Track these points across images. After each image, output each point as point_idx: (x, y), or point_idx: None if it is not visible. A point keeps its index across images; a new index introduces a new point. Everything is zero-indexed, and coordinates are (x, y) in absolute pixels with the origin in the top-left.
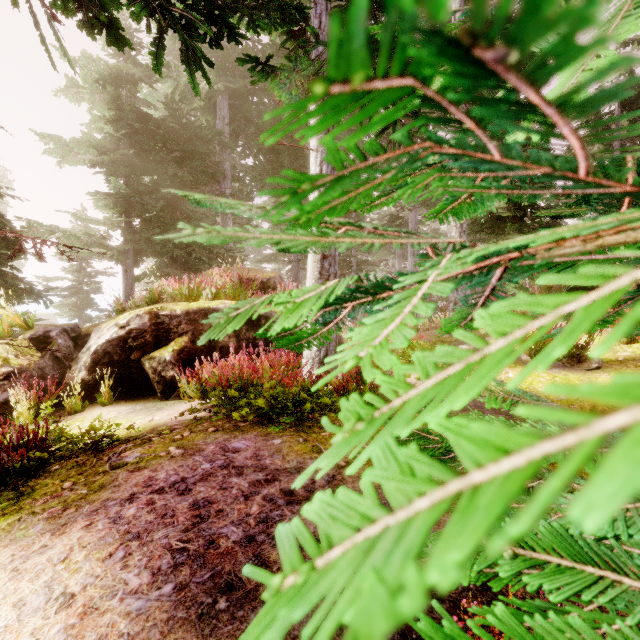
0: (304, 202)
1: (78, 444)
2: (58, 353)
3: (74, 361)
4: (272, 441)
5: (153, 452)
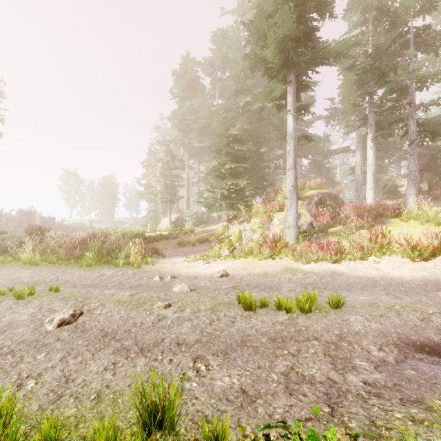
0: None
1: None
2: None
3: None
4: None
5: None
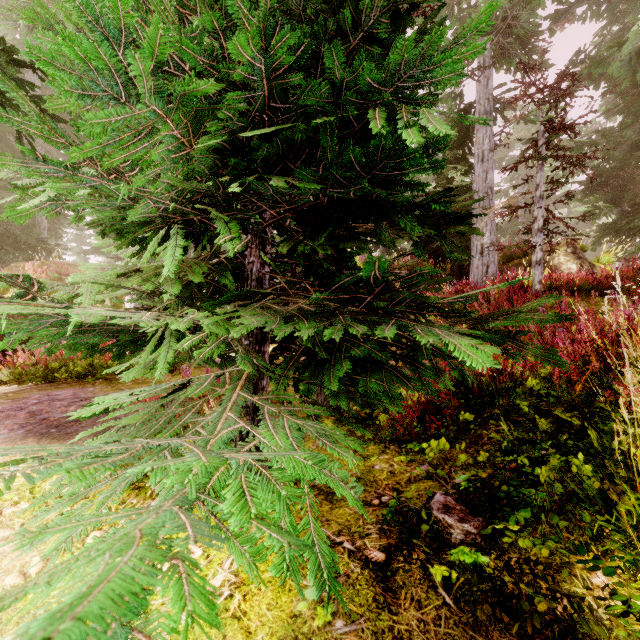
0: None
1: None
2: None
3: None
4: (87, 388)
5: None
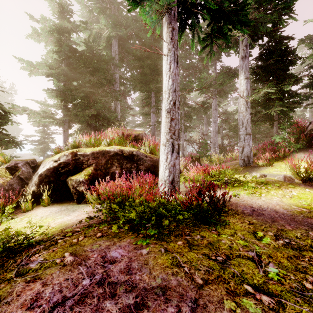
0: (157, 94)
1: (14, 239)
2: (22, 176)
3: (30, 180)
4: (141, 251)
5: (52, 258)
